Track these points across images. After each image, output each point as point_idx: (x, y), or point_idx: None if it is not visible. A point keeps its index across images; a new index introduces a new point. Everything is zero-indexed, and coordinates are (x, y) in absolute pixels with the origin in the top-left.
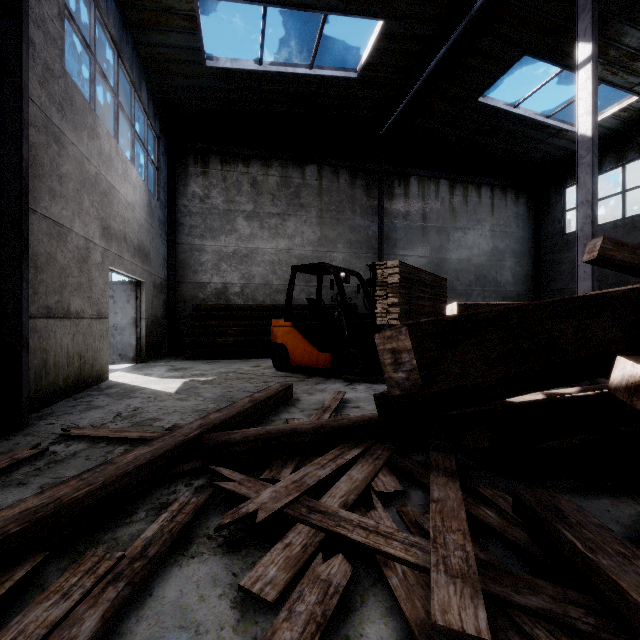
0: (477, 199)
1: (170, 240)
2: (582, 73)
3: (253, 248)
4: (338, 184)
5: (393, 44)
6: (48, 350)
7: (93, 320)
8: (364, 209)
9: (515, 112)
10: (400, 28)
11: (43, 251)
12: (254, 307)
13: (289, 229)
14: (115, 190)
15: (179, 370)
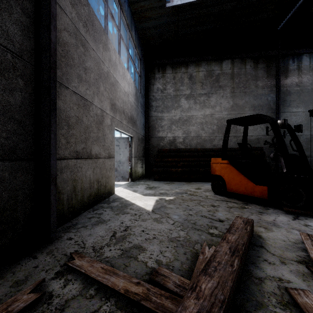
0: None
1: (146, 115)
2: None
3: (190, 115)
4: (245, 69)
5: None
6: (77, 179)
7: (106, 159)
8: (264, 83)
9: None
10: None
11: (73, 115)
12: (192, 150)
13: (212, 102)
14: (118, 83)
15: (152, 188)
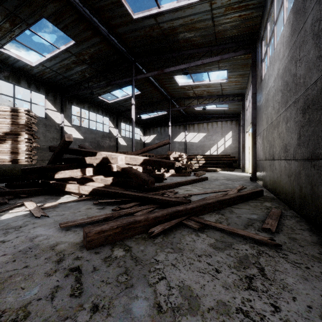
0: None
1: None
2: None
3: None
4: None
5: None
6: None
7: None
8: None
9: None
10: None
11: None
12: None
13: None
14: None
15: None
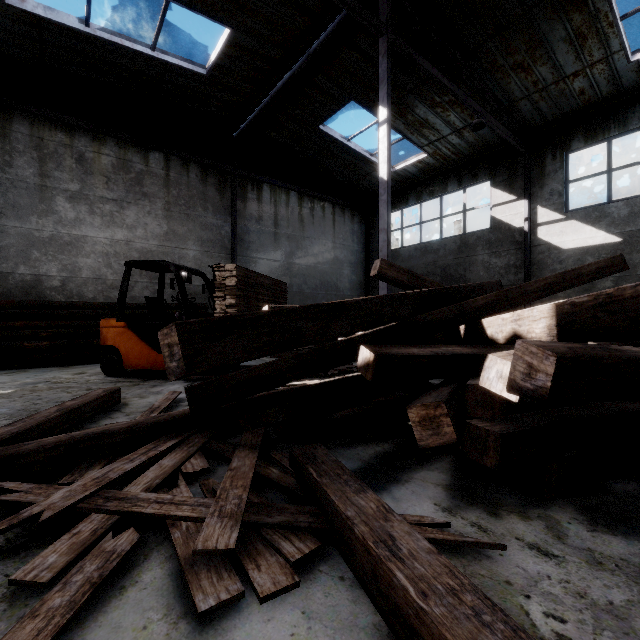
0: (322, 213)
1: None
2: (381, 130)
3: (79, 235)
4: (188, 178)
5: (241, 54)
6: None
7: None
8: (217, 208)
9: (348, 145)
10: (247, 42)
11: None
12: (80, 305)
13: (129, 218)
14: None
15: None
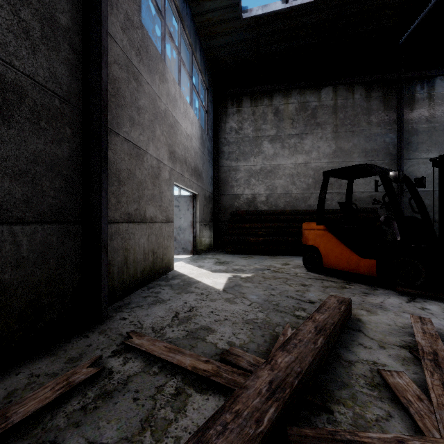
0: None
1: (215, 164)
2: None
3: (276, 165)
4: (353, 100)
5: None
6: (129, 249)
7: (163, 224)
8: (380, 118)
9: None
10: None
11: (125, 168)
12: (278, 212)
13: (306, 146)
14: (178, 124)
15: (223, 264)
